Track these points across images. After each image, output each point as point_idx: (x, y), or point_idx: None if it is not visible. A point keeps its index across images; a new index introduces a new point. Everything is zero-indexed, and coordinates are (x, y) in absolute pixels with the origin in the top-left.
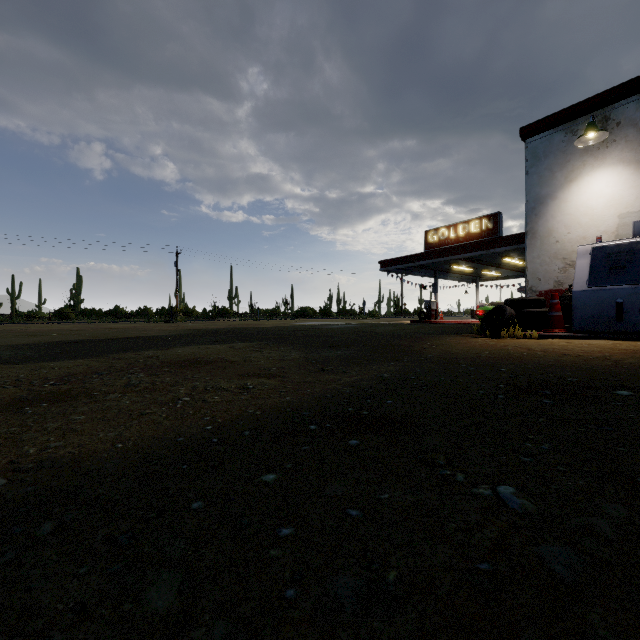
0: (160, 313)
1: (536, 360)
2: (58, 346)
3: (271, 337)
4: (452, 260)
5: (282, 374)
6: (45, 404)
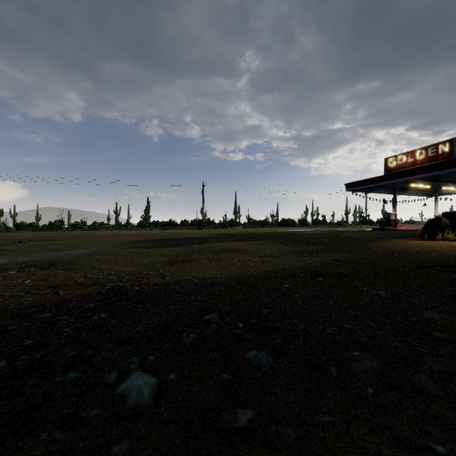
0: (193, 223)
1: (451, 254)
2: (156, 241)
3: (267, 238)
4: (409, 180)
5: (281, 257)
6: (180, 263)
